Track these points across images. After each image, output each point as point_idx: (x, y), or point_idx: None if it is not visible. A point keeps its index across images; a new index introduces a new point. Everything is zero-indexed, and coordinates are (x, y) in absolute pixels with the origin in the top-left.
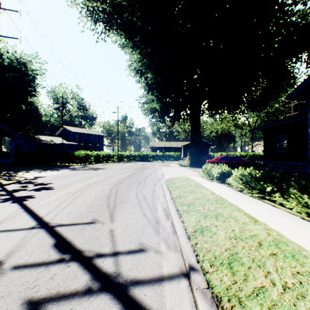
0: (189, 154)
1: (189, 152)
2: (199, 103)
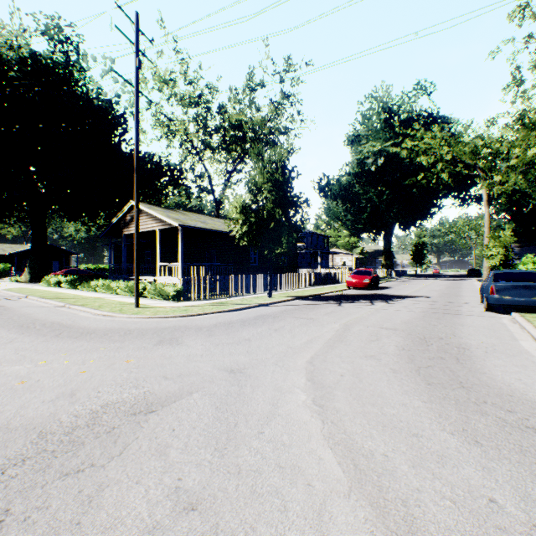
0: (29, 267)
1: (29, 265)
2: (46, 207)
